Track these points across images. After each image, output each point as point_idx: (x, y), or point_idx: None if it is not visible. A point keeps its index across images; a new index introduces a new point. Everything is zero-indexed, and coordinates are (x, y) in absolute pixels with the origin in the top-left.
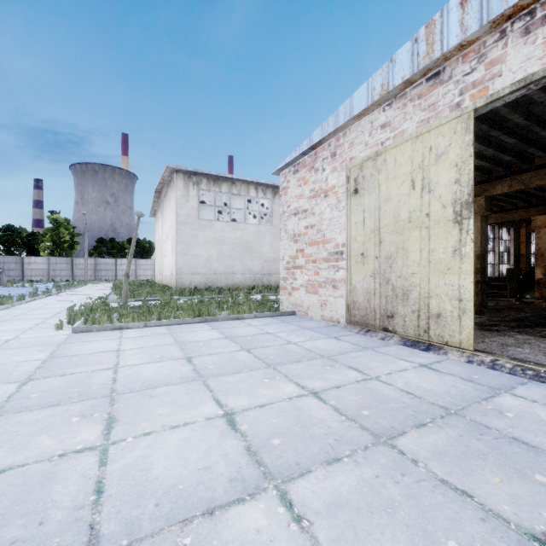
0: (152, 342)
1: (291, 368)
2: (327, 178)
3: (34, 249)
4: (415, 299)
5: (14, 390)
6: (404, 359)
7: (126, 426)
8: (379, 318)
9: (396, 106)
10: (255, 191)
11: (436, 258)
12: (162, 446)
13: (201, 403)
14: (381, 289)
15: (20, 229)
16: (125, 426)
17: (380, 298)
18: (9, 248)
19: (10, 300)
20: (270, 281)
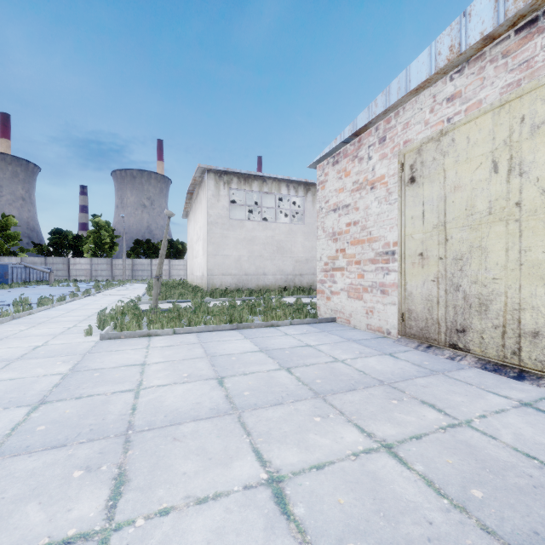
0: (180, 354)
1: (346, 399)
2: (374, 167)
3: (79, 251)
4: (499, 310)
5: (22, 418)
6: (494, 392)
7: (138, 494)
8: (444, 332)
9: (469, 71)
10: (286, 189)
11: (531, 260)
12: (183, 543)
13: (237, 455)
14: (448, 297)
15: (67, 233)
16: (137, 494)
17: (447, 307)
18: (58, 250)
19: (50, 301)
20: (302, 282)
